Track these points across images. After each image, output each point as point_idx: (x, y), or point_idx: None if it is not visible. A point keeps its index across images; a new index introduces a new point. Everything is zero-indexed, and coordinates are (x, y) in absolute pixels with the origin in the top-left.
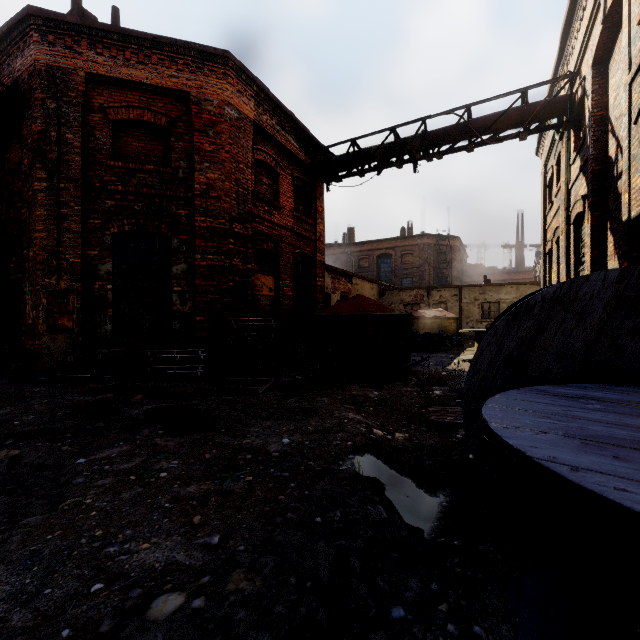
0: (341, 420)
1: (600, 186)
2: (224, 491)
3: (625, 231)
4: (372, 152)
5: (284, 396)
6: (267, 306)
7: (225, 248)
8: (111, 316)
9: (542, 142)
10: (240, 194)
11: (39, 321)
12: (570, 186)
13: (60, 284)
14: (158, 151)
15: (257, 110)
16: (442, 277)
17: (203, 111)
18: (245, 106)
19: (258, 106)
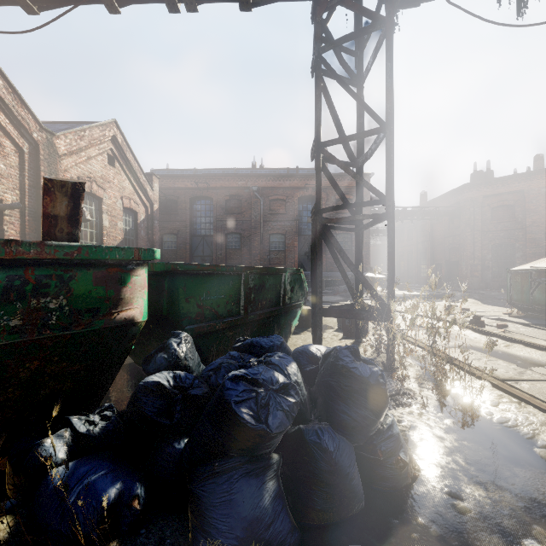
0: None
1: None
2: None
3: None
4: None
5: None
6: None
7: (541, 245)
8: (491, 272)
9: None
10: None
11: (468, 274)
12: None
13: (474, 262)
14: (509, 213)
15: None
16: None
17: (530, 194)
18: None
19: None
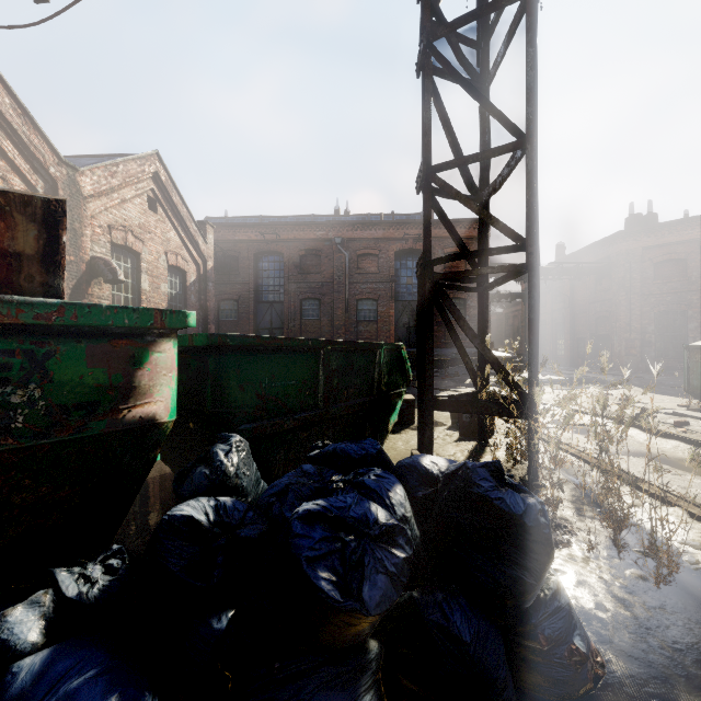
0: None
1: None
2: None
3: None
4: None
5: None
6: None
7: None
8: (653, 349)
9: None
10: None
11: (621, 351)
12: None
13: (630, 336)
14: (679, 270)
15: None
16: None
17: None
18: None
19: None
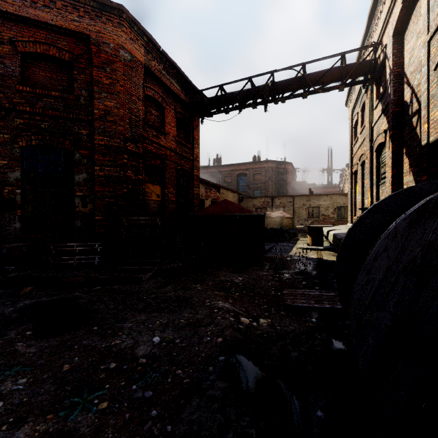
0: (211, 310)
1: (398, 122)
2: (65, 433)
3: (424, 152)
4: (235, 95)
5: (164, 283)
6: (155, 208)
7: (120, 162)
8: (20, 216)
9: (350, 96)
10: (133, 120)
11: None
12: (373, 124)
13: None
14: (63, 81)
15: (147, 56)
16: (280, 190)
17: (101, 51)
18: (137, 51)
19: (148, 53)
